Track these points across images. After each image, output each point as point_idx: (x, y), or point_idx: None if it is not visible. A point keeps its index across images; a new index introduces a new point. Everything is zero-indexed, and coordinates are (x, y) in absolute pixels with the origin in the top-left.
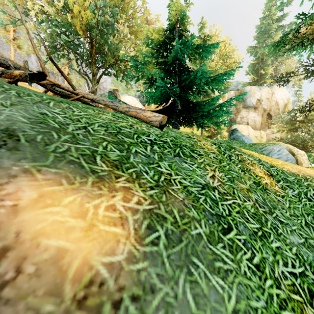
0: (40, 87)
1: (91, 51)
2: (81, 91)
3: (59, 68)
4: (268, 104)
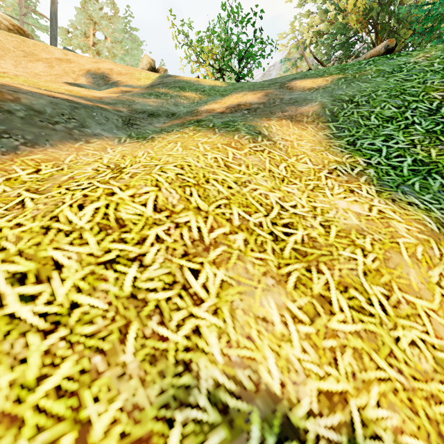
0: None
1: (376, 41)
2: None
3: (320, 62)
4: None
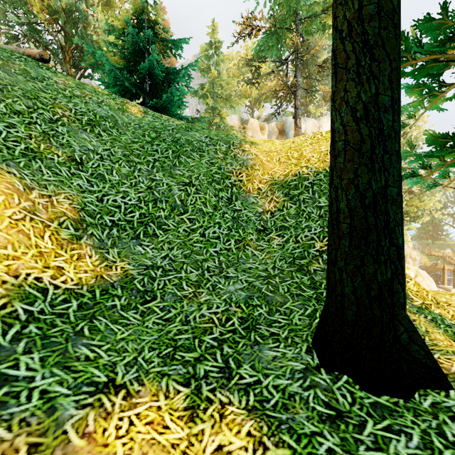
0: None
1: (66, 46)
2: None
3: None
4: None
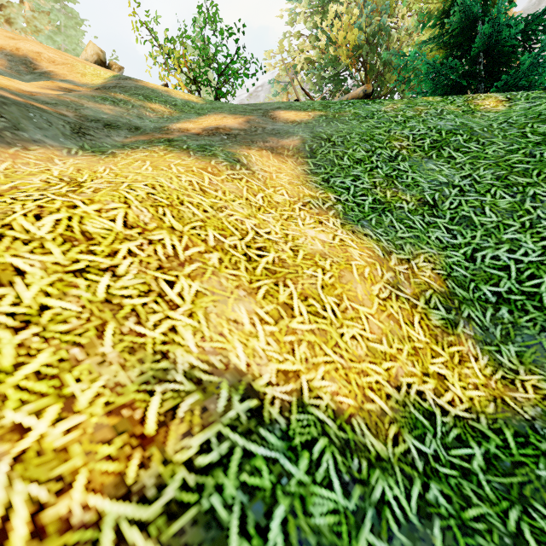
0: None
1: (366, 80)
2: None
3: (307, 93)
4: None
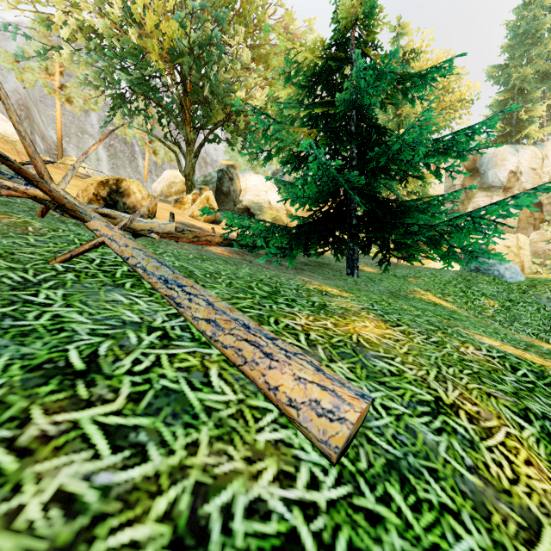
0: (104, 167)
1: (185, 99)
2: (99, 228)
3: (23, 172)
4: (534, 180)
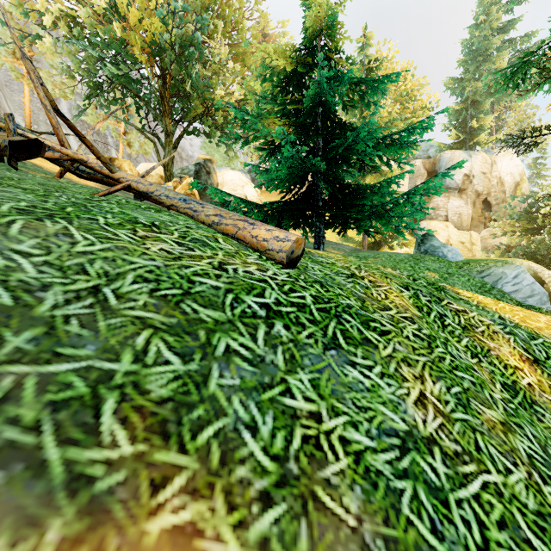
0: None
1: (164, 91)
2: (125, 176)
3: (76, 130)
4: (484, 183)
